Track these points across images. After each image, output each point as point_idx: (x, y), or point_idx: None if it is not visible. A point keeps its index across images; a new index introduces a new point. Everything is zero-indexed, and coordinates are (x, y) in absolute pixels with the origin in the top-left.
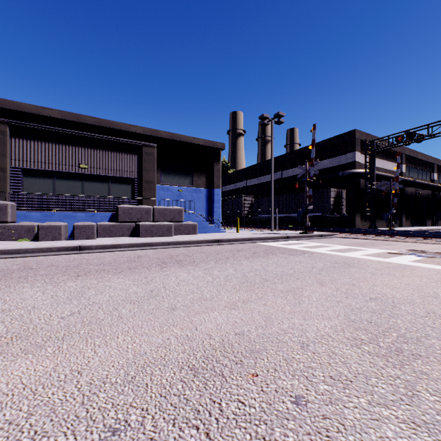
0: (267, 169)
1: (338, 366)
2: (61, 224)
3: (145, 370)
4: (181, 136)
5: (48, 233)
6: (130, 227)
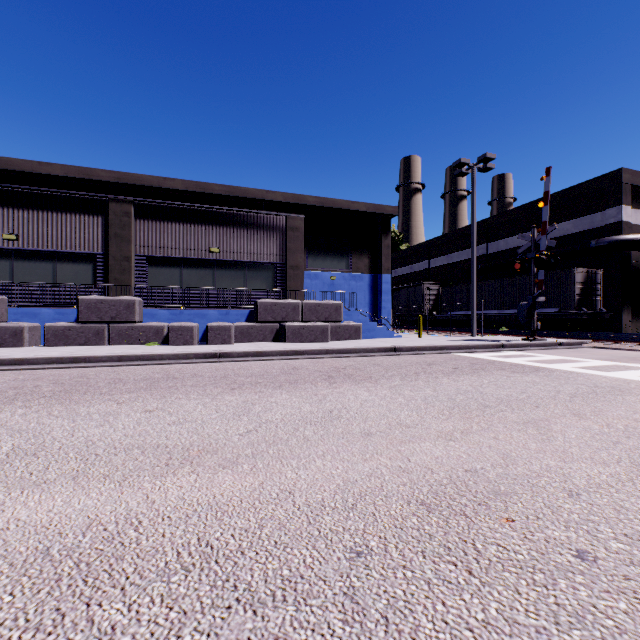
0: (462, 242)
1: (634, 524)
2: (193, 324)
3: (365, 499)
4: (334, 201)
5: (179, 335)
6: (273, 328)
